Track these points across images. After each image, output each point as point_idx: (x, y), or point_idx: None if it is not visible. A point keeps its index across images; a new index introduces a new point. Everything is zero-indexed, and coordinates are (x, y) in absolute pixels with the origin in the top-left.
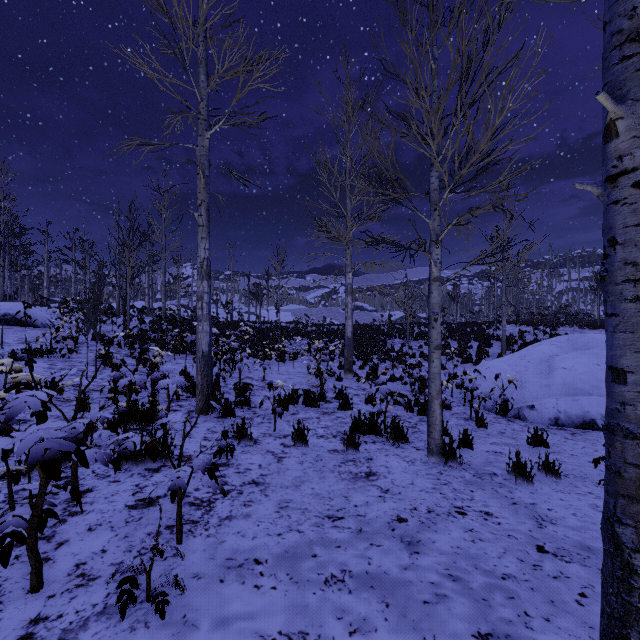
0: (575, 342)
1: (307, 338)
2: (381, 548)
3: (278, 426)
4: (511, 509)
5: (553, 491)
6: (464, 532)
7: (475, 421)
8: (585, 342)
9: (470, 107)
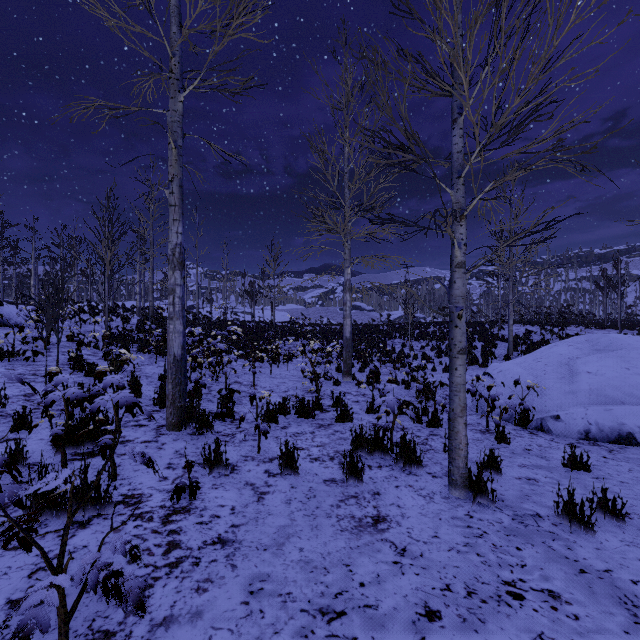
0: (596, 343)
1: (303, 338)
2: None
3: (264, 445)
4: (582, 583)
5: (623, 544)
6: None
7: (495, 435)
8: (607, 343)
9: (509, 37)
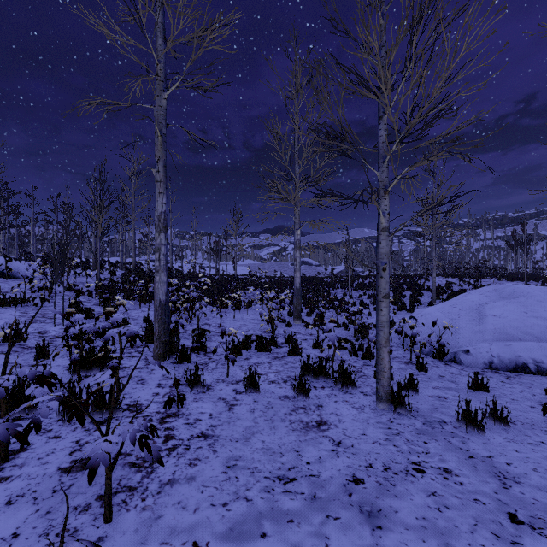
0: (501, 292)
1: (260, 289)
2: (339, 522)
3: (231, 371)
4: (469, 464)
5: (505, 441)
6: (427, 496)
7: (416, 365)
8: (511, 292)
9: (420, 57)
